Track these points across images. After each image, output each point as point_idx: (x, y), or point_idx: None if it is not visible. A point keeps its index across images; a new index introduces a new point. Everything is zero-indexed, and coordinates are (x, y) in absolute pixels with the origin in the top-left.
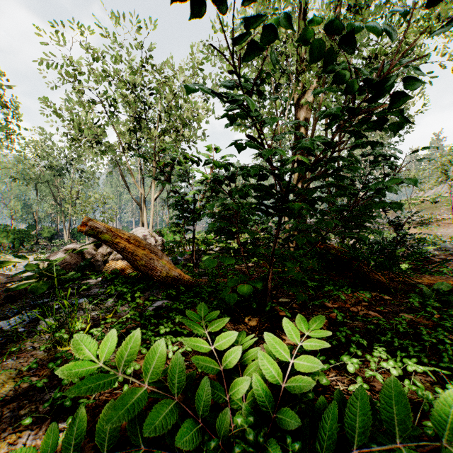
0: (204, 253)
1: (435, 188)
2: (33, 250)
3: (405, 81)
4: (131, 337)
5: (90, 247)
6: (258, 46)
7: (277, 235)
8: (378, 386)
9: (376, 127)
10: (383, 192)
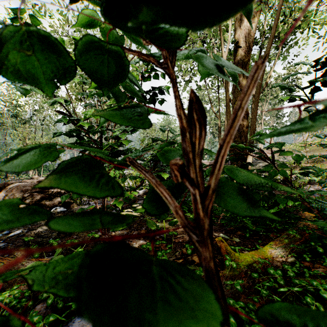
0: None
1: None
2: None
3: None
4: None
5: None
6: None
7: None
8: None
9: None
10: None
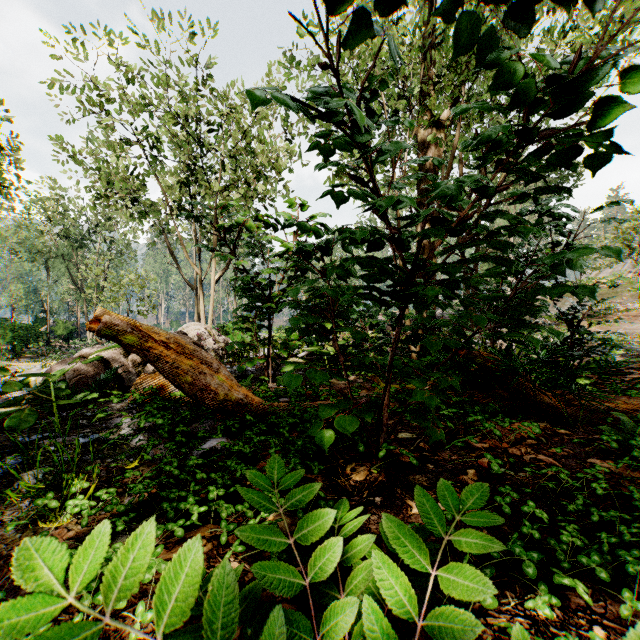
0: (284, 362)
1: (614, 266)
2: (42, 355)
3: (623, 77)
4: (136, 538)
5: (117, 351)
6: (370, 19)
7: (397, 337)
8: (573, 597)
9: (560, 163)
10: (562, 269)
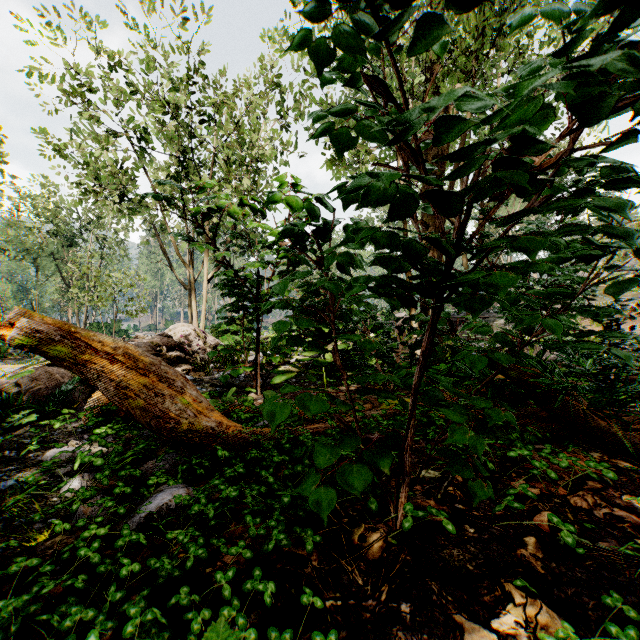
0: (275, 370)
1: None
2: (29, 356)
3: None
4: None
5: None
6: None
7: (428, 351)
8: None
9: None
10: None
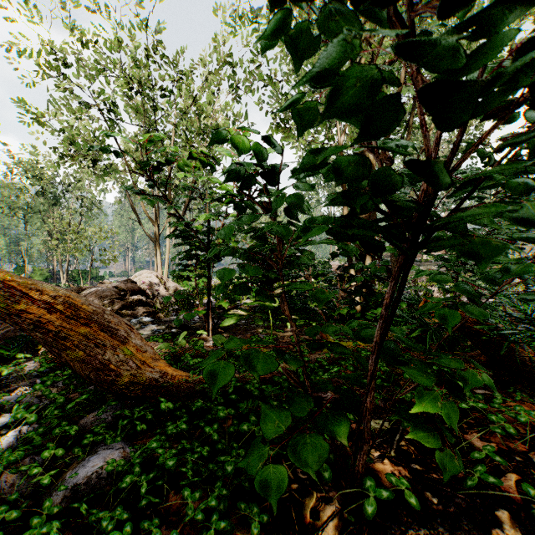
0: (225, 314)
1: None
2: None
3: None
4: None
5: None
6: None
7: (393, 304)
8: None
9: None
10: None
